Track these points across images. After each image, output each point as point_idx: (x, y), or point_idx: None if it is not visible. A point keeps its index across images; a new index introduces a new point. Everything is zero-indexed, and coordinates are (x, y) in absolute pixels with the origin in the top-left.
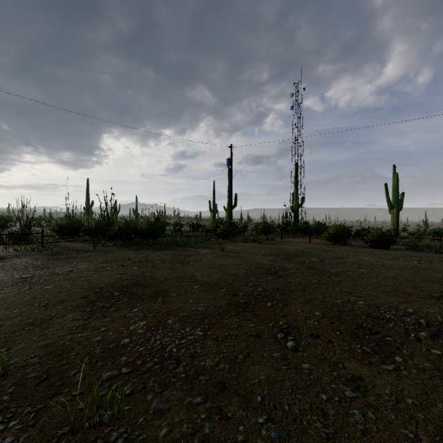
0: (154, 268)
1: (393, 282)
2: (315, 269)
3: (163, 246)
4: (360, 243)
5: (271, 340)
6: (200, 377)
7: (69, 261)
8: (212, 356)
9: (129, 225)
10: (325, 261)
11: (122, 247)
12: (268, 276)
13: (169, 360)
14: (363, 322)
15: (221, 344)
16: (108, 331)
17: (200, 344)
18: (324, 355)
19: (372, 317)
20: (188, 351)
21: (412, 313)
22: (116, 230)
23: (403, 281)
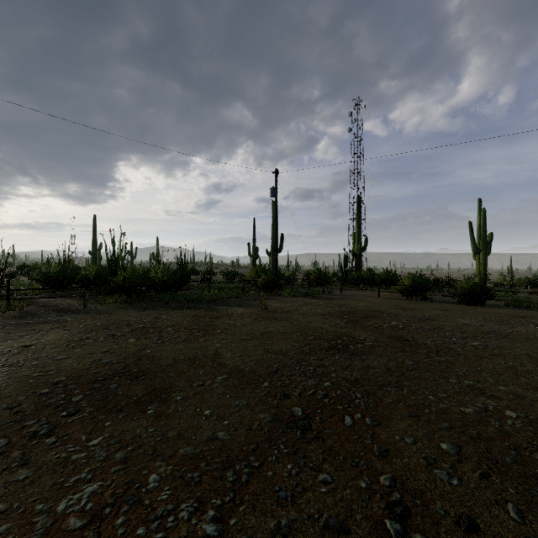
0: (161, 340)
1: (534, 366)
2: (403, 340)
3: (183, 302)
4: (442, 297)
5: None
6: None
7: (36, 328)
8: None
9: (138, 275)
10: (411, 326)
11: (127, 304)
12: (334, 354)
13: None
14: None
15: None
16: (2, 521)
17: None
18: None
19: None
20: None
21: None
22: (120, 280)
23: None
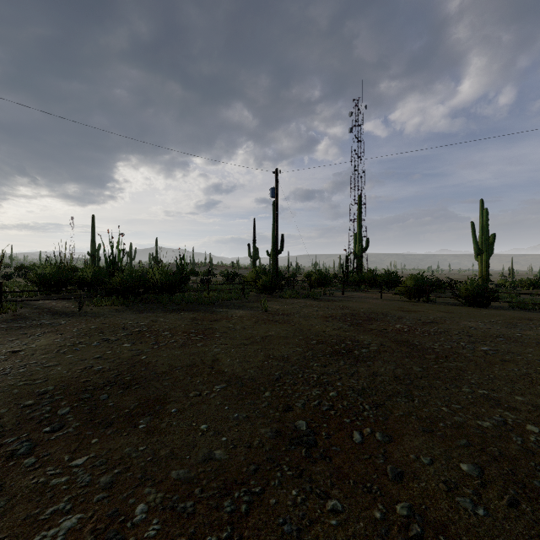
0: (157, 344)
1: None
2: (409, 345)
3: (182, 304)
4: (445, 298)
5: None
6: None
7: (28, 332)
8: None
9: (135, 276)
10: (416, 329)
11: (124, 307)
12: (338, 360)
13: None
14: None
15: None
16: None
17: None
18: None
19: None
20: None
21: None
22: (117, 282)
23: None
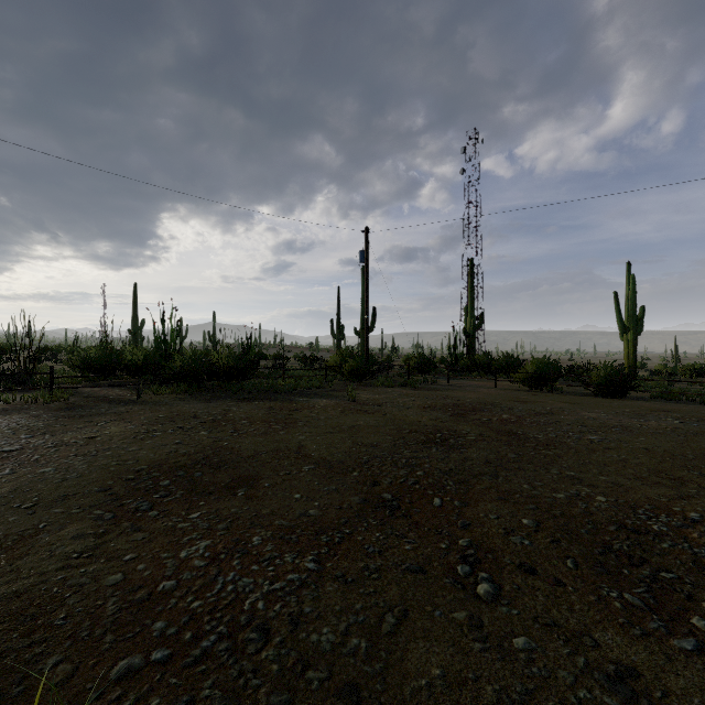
0: (237, 432)
1: (648, 459)
2: (511, 434)
3: (254, 393)
4: (576, 388)
5: (447, 581)
6: (309, 673)
7: (93, 420)
8: (334, 619)
9: (199, 360)
10: (525, 419)
11: (187, 395)
12: (431, 447)
13: (249, 629)
14: (611, 539)
15: (351, 590)
16: (137, 562)
17: (310, 591)
18: (551, 615)
19: (626, 529)
20: (287, 610)
21: (698, 522)
22: (177, 367)
23: (664, 456)
